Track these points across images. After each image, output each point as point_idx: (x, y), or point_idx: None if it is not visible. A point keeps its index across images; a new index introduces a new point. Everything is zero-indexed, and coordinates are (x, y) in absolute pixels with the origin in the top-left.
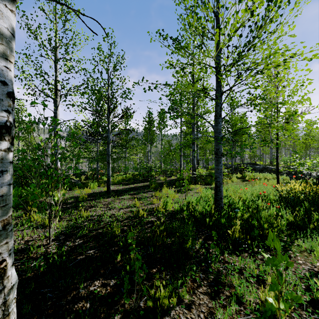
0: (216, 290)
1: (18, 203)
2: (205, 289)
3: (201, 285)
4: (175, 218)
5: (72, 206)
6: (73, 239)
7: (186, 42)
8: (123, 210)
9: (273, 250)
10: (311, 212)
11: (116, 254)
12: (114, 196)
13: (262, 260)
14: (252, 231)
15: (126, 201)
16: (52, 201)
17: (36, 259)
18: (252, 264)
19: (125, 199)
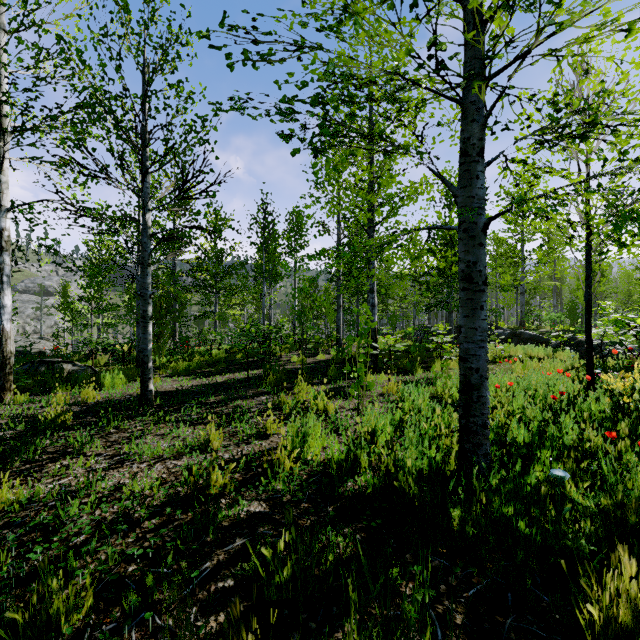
0: None
1: None
2: None
3: None
4: (334, 499)
5: None
6: None
7: None
8: (165, 464)
9: None
10: None
11: None
12: (157, 412)
13: None
14: None
15: (184, 430)
16: None
17: None
18: None
19: (181, 424)
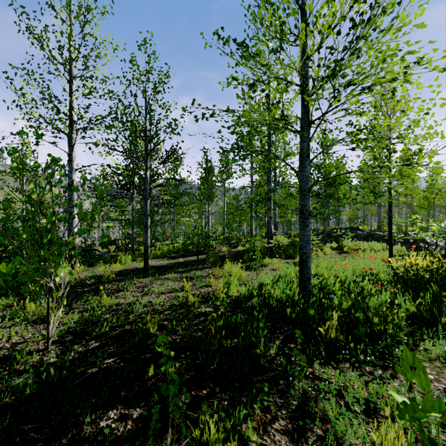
0: (300, 426)
1: (12, 285)
2: (283, 425)
3: (277, 418)
4: (241, 308)
5: (91, 290)
6: (84, 341)
7: (257, 48)
8: (166, 295)
9: (388, 359)
10: (442, 298)
11: (148, 365)
12: (154, 275)
13: (372, 374)
14: (355, 328)
15: (170, 282)
16: (51, 283)
17: (23, 373)
18: (358, 382)
19: (169, 279)
